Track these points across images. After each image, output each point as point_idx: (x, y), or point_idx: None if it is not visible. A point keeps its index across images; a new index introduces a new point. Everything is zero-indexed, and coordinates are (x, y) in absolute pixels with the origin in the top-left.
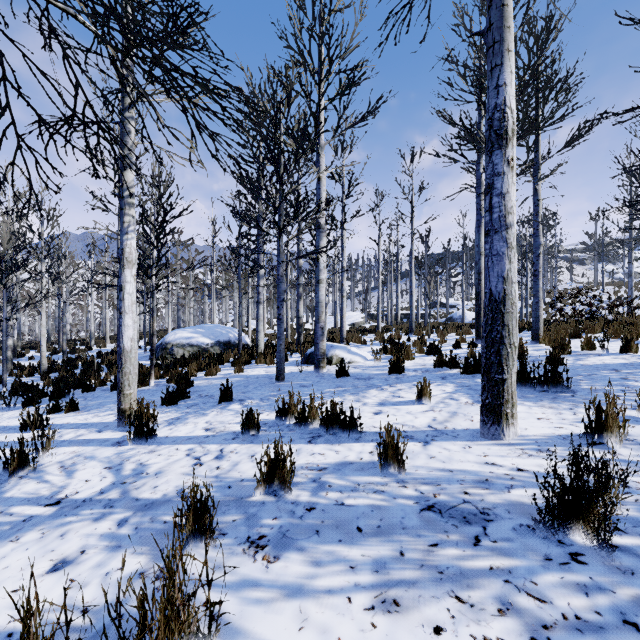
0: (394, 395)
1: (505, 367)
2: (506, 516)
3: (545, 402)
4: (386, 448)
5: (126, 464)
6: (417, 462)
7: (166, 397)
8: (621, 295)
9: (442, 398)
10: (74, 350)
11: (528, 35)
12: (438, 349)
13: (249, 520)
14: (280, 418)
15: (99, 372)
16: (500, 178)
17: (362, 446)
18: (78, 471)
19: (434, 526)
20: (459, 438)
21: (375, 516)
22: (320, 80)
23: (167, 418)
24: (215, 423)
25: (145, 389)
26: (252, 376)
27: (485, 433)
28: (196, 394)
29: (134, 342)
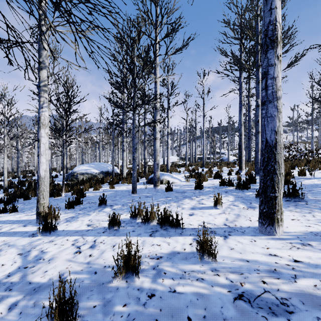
0: (199, 203)
1: (277, 188)
2: (302, 307)
3: (291, 208)
4: (202, 244)
5: (32, 251)
6: (222, 253)
7: (68, 204)
8: (306, 148)
9: (228, 205)
10: (25, 176)
11: None
12: (220, 175)
13: (105, 306)
14: (133, 218)
15: (35, 188)
16: (272, 67)
17: (184, 239)
18: (0, 256)
19: (248, 317)
20: (246, 233)
21: (200, 305)
22: (156, 27)
23: (66, 217)
24: (94, 221)
25: (59, 198)
26: (119, 190)
27: (263, 230)
28: (86, 201)
29: (46, 172)
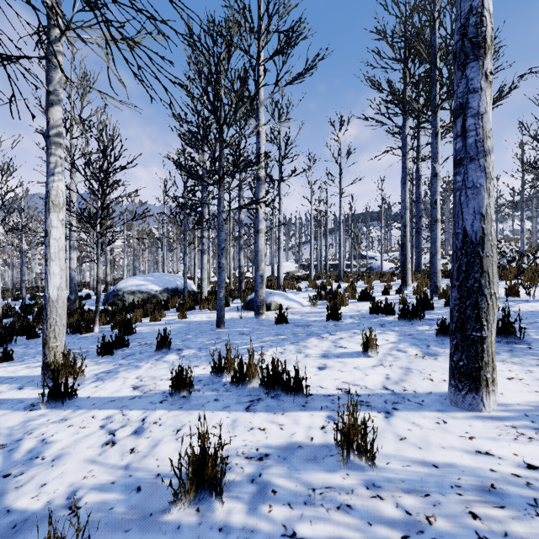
0: (336, 345)
1: (485, 322)
2: None
3: (504, 356)
4: (347, 433)
5: (25, 440)
6: (385, 447)
7: (102, 346)
8: (512, 248)
9: (388, 349)
10: (34, 296)
11: (452, 5)
12: (369, 295)
13: None
14: (216, 374)
15: None
16: (476, 95)
17: (310, 417)
18: None
19: None
20: (426, 406)
21: None
22: (259, 36)
23: (98, 371)
24: (146, 379)
25: (88, 336)
26: (194, 322)
27: (458, 401)
28: (136, 342)
29: (61, 291)
